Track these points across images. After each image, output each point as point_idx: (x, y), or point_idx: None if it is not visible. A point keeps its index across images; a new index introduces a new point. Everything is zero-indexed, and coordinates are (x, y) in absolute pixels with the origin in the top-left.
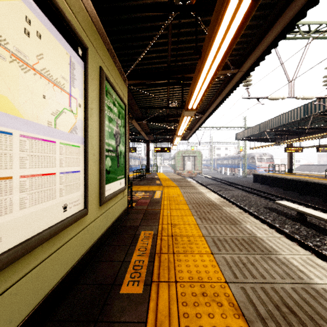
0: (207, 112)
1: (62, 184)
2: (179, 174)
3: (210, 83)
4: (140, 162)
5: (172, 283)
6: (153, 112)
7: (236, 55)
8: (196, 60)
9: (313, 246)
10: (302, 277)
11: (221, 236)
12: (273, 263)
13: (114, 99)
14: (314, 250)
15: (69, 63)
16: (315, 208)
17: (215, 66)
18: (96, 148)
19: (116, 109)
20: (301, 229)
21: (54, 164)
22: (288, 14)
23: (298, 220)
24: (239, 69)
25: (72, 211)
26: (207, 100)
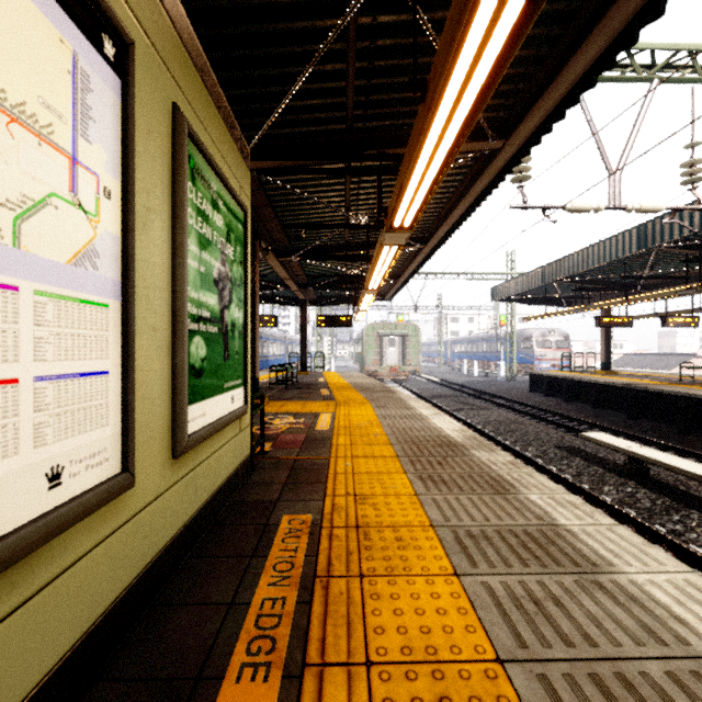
0: (433, 238)
1: (45, 411)
2: (372, 374)
3: (445, 165)
4: (286, 349)
5: (360, 668)
6: (313, 236)
7: (500, 109)
8: (411, 116)
9: (667, 532)
10: (687, 639)
11: (474, 525)
12: (608, 599)
13: (214, 194)
14: (672, 544)
15: (71, 69)
16: (663, 447)
17: (458, 121)
18: (164, 312)
19: (220, 219)
20: (638, 494)
21: (14, 354)
22: (624, 8)
23: (630, 475)
24: (508, 139)
25: (83, 483)
26: (433, 213)
